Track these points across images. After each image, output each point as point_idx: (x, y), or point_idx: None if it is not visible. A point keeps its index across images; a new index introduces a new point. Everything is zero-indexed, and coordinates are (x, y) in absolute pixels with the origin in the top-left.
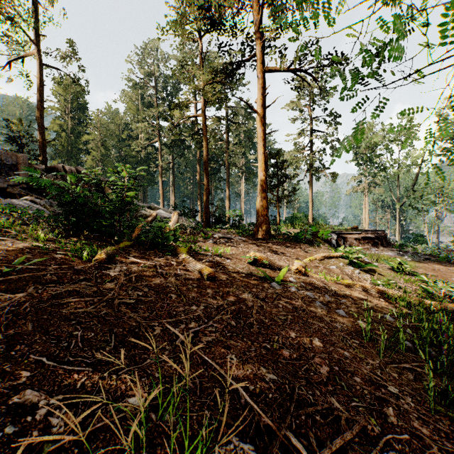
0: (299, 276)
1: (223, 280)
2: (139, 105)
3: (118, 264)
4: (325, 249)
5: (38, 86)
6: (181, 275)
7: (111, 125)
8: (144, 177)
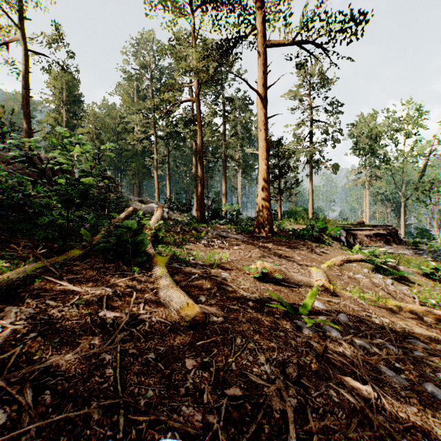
0: (327, 296)
1: (219, 322)
2: (134, 98)
3: (25, 301)
4: (336, 248)
5: (25, 74)
6: (143, 320)
7: (106, 119)
8: (139, 171)
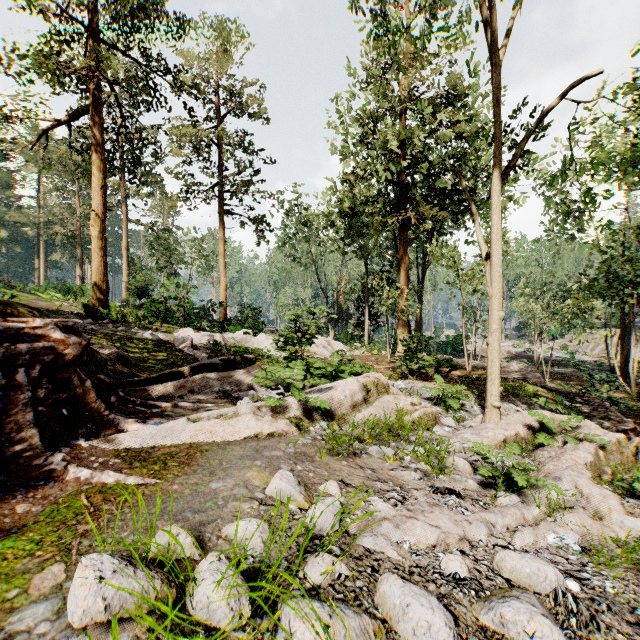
0: None
1: None
2: None
3: None
4: None
5: None
6: None
7: None
8: None
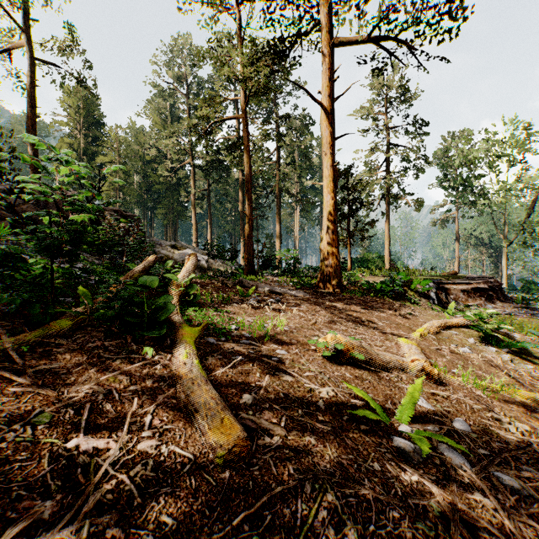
0: (430, 386)
1: (273, 448)
2: (167, 119)
3: None
4: (424, 307)
5: (29, 88)
6: (145, 452)
7: (133, 145)
8: (173, 209)
